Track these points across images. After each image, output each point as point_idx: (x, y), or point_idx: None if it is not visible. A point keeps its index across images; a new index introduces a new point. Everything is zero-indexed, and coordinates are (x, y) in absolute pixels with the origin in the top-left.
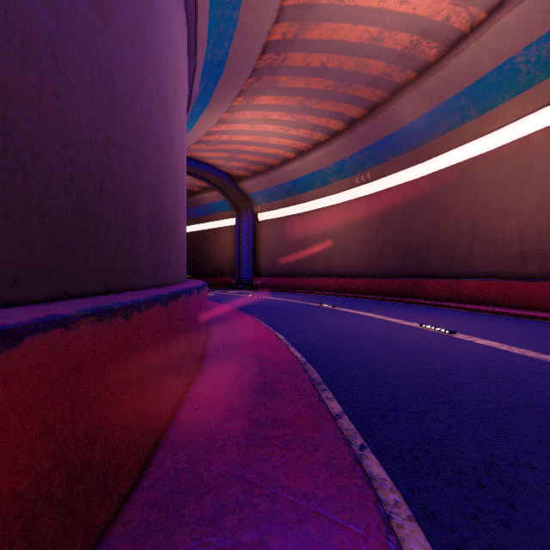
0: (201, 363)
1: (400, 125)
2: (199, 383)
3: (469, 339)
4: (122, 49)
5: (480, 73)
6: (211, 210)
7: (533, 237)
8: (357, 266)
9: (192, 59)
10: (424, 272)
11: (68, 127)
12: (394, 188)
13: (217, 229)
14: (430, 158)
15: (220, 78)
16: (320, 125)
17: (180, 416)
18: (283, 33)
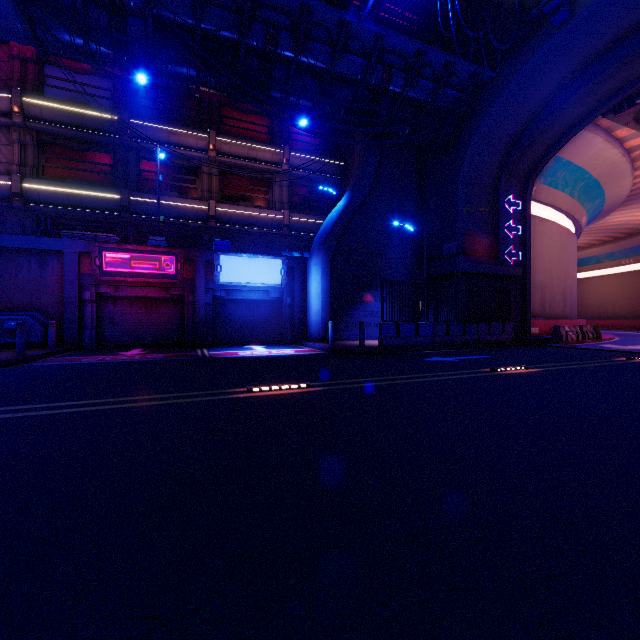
0: None
1: None
2: None
3: None
4: None
5: None
6: None
7: None
8: (624, 313)
9: None
10: None
11: None
12: None
13: None
14: None
15: None
16: (595, 239)
17: None
18: None
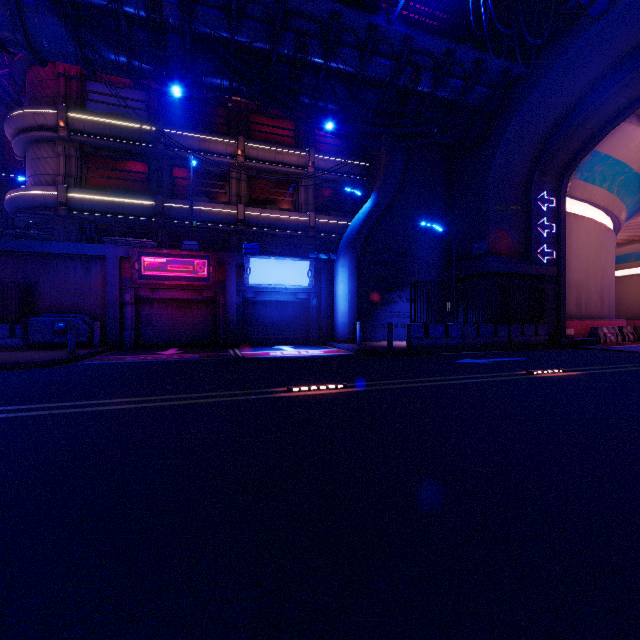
0: None
1: None
2: None
3: None
4: None
5: None
6: None
7: None
8: None
9: None
10: None
11: None
12: None
13: None
14: None
15: None
16: (635, 235)
17: None
18: None
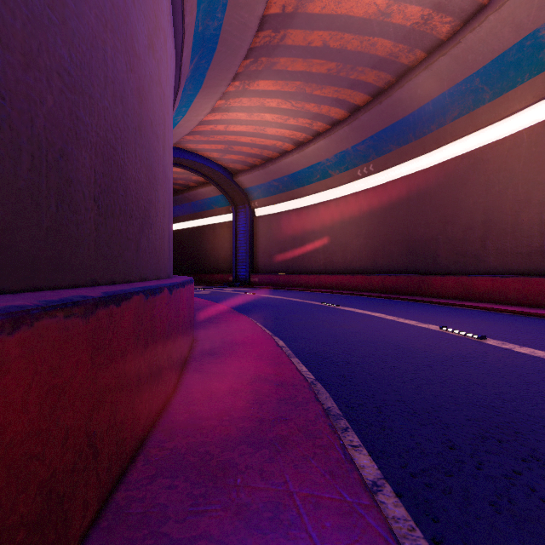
0: (177, 385)
1: (407, 112)
2: (167, 422)
3: (506, 347)
4: None
5: (498, 50)
6: (208, 205)
7: None
8: (359, 263)
9: (180, 25)
10: (432, 269)
11: None
12: (398, 180)
13: (214, 224)
14: (439, 147)
15: (213, 56)
16: (321, 113)
17: (120, 497)
18: (282, 6)
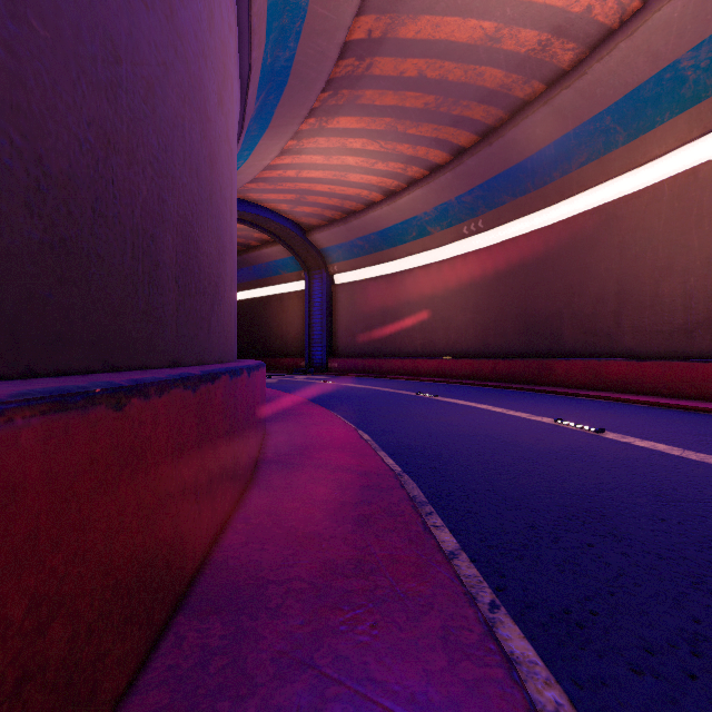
0: (254, 475)
1: (523, 156)
2: (250, 504)
3: (625, 440)
4: (132, 9)
5: (632, 83)
6: (273, 270)
7: (703, 303)
8: (466, 343)
9: (246, 61)
10: (555, 351)
11: (32, 105)
12: (514, 240)
13: (281, 295)
14: (563, 199)
15: (284, 91)
16: (417, 156)
17: (217, 556)
18: (368, 30)
